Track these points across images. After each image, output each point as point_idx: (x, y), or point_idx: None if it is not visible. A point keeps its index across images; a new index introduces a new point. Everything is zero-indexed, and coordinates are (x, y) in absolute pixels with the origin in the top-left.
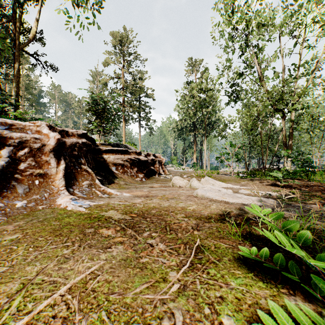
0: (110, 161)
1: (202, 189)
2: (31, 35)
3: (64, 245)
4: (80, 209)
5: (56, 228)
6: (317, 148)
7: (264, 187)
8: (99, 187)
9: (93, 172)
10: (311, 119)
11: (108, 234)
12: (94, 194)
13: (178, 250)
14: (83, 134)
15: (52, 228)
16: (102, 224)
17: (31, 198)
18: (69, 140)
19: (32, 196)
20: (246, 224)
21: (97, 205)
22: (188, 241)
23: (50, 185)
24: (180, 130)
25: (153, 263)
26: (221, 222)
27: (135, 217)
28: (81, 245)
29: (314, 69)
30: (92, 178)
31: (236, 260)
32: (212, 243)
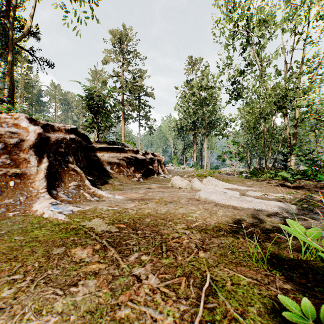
0: (105, 159)
1: (205, 191)
2: (25, 29)
3: (10, 279)
4: (59, 217)
5: (14, 247)
6: (320, 147)
7: (273, 188)
8: (89, 189)
9: (82, 172)
10: (317, 116)
11: (81, 258)
12: (81, 196)
13: (177, 289)
14: (72, 129)
15: (9, 247)
16: (78, 240)
17: (2, 202)
18: (55, 135)
19: (4, 201)
20: (275, 247)
21: (82, 211)
22: (192, 271)
23: (28, 187)
24: (180, 129)
25: (137, 319)
26: (233, 236)
27: (124, 229)
28: (35, 279)
29: (319, 65)
30: (81, 178)
31: (270, 313)
32: (227, 275)
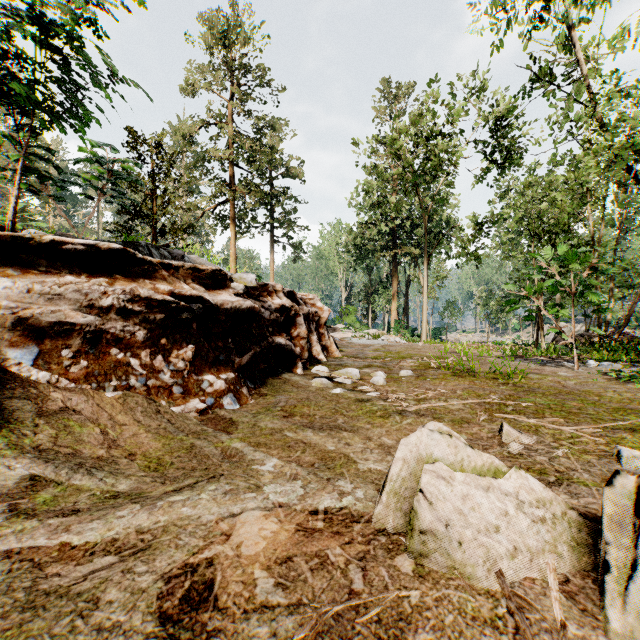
0: None
1: None
2: None
3: None
4: None
5: None
6: None
7: None
8: None
9: None
10: None
11: None
12: None
13: None
14: None
15: None
16: None
17: None
18: None
19: None
20: None
21: None
22: None
23: None
24: (360, 247)
25: None
26: None
27: None
28: None
29: None
30: None
31: None
32: None
